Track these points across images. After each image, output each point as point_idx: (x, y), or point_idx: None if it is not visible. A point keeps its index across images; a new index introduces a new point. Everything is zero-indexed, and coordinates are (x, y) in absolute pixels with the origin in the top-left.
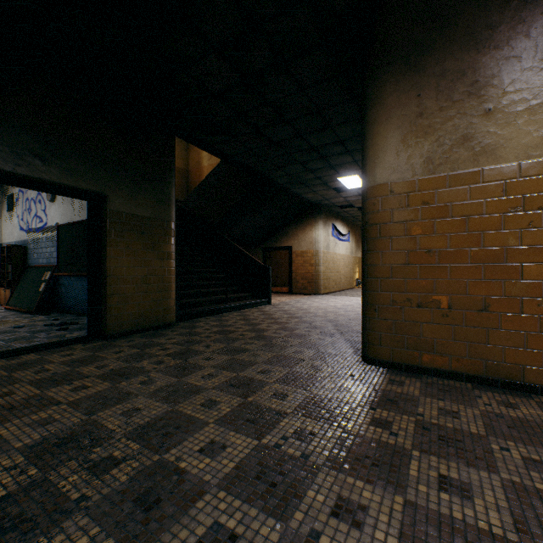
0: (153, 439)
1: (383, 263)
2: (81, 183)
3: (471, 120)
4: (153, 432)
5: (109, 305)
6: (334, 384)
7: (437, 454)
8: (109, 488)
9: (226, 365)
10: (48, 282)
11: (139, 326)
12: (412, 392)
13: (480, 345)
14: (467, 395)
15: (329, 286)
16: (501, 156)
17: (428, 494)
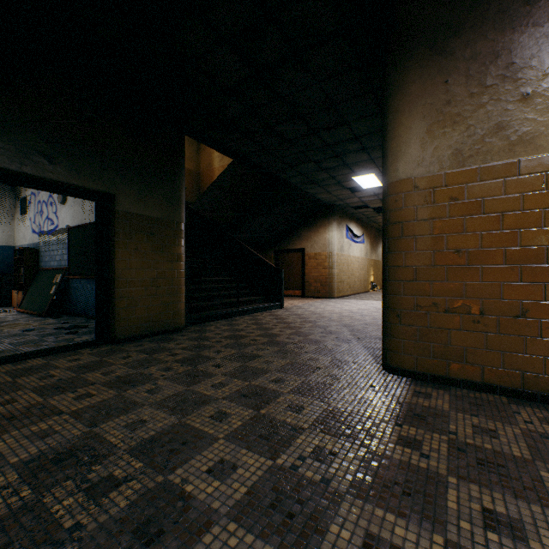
0: (158, 457)
1: (407, 264)
2: (89, 183)
3: (506, 106)
4: (157, 448)
5: (117, 309)
6: (354, 396)
7: (477, 481)
8: (106, 515)
9: (238, 372)
10: (59, 284)
11: (148, 330)
12: (441, 406)
13: (517, 355)
14: (504, 411)
15: (343, 289)
16: (541, 145)
17: (473, 533)
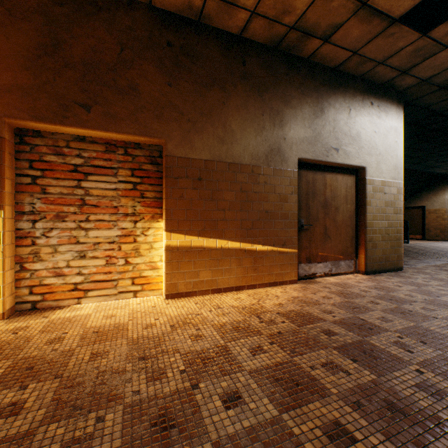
0: None
1: None
2: None
3: None
4: None
5: None
6: (446, 259)
7: None
8: None
9: None
10: None
11: None
12: None
13: None
14: None
15: None
16: None
17: None
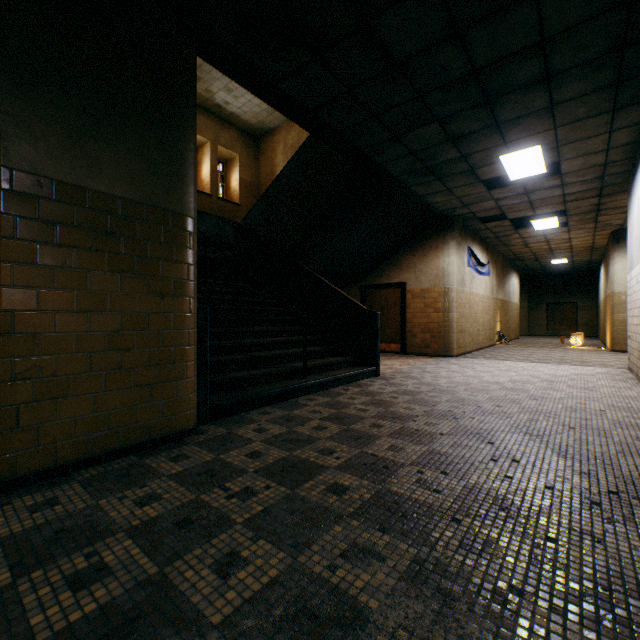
0: None
1: None
2: None
3: None
4: None
5: (3, 407)
6: None
7: None
8: None
9: None
10: None
11: (98, 447)
12: None
13: None
14: None
15: (464, 343)
16: None
17: None
